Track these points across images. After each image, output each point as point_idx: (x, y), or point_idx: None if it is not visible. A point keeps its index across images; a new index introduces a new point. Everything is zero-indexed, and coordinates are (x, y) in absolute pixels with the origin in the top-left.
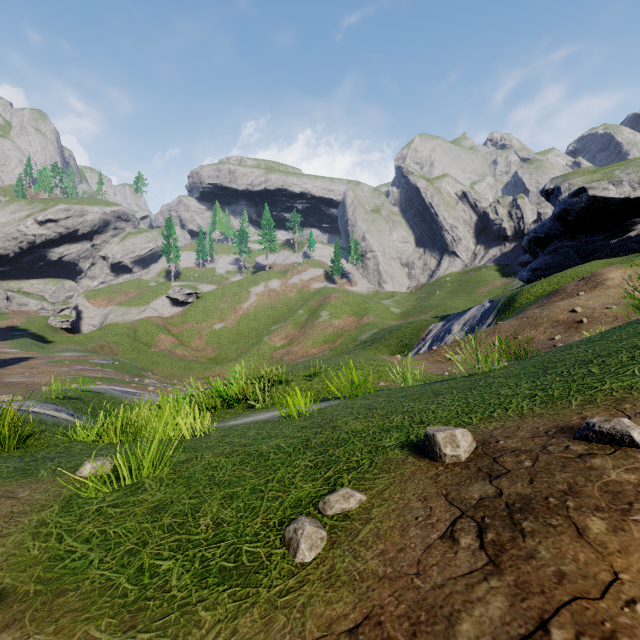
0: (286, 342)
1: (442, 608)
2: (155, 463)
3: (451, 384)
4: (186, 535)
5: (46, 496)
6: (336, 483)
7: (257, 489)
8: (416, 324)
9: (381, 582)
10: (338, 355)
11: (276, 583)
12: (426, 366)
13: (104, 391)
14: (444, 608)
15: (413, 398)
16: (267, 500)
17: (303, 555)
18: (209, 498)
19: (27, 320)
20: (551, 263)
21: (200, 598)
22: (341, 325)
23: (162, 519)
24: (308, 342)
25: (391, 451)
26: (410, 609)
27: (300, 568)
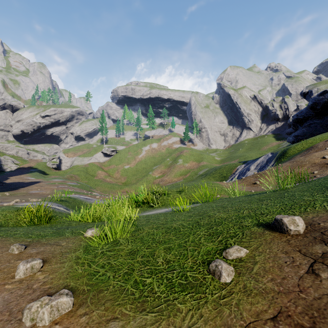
0: (161, 175)
1: (325, 310)
2: (123, 231)
3: (265, 195)
4: (152, 266)
5: (74, 245)
6: (226, 243)
7: (181, 245)
8: (229, 166)
9: (279, 294)
10: (188, 182)
11: (214, 292)
12: (240, 187)
13: (77, 198)
14: (327, 310)
15: (247, 202)
16: (190, 251)
17: (225, 279)
18: (157, 249)
19: (37, 164)
20: (306, 132)
21: (174, 297)
22: (189, 166)
23: (136, 258)
24: (172, 175)
25: (252, 228)
26: (305, 309)
27: (225, 285)
